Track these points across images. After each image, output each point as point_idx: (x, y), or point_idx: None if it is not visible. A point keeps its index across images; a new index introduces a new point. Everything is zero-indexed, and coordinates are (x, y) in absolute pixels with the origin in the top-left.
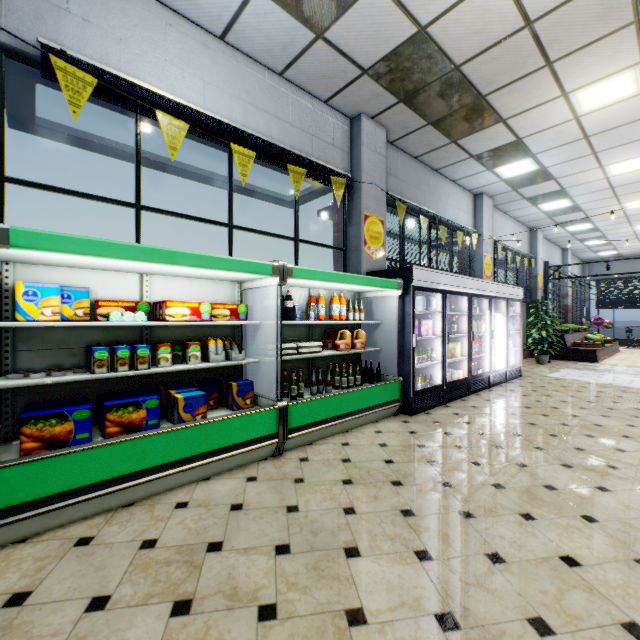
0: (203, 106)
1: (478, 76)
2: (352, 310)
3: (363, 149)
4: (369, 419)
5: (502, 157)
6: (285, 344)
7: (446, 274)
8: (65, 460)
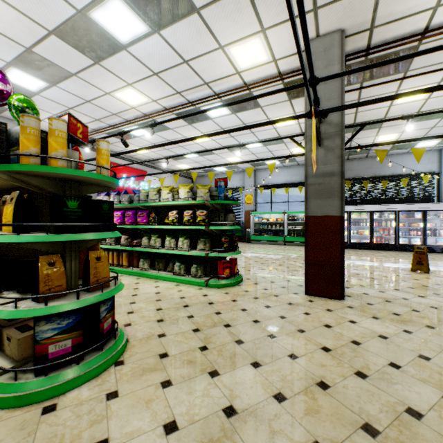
0: (281, 181)
1: None
2: None
3: None
4: None
5: (404, 146)
6: (292, 226)
7: (349, 206)
8: (255, 236)
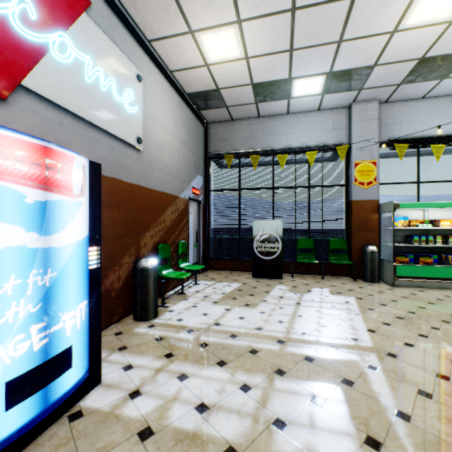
0: (450, 130)
1: None
2: None
3: None
4: None
5: None
6: None
7: None
8: (412, 267)
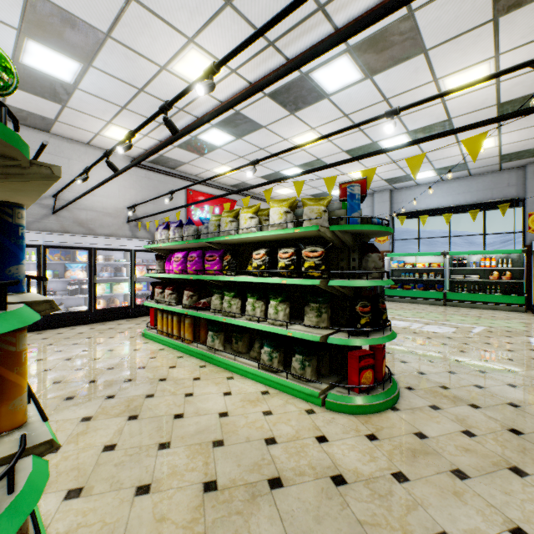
0: (436, 204)
1: None
2: (499, 263)
3: (527, 181)
4: (498, 308)
5: None
6: (458, 275)
7: None
8: (393, 290)
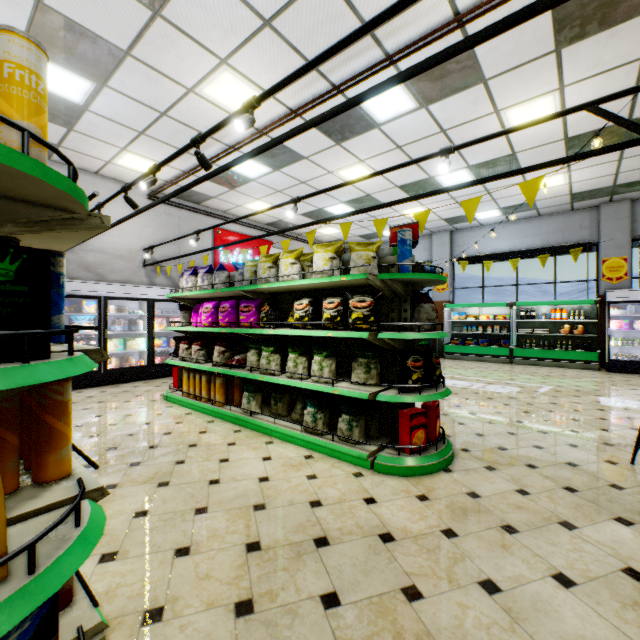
0: (502, 248)
1: (635, 179)
2: (571, 315)
3: (601, 223)
4: (569, 366)
5: None
6: (525, 329)
7: None
8: (454, 346)
